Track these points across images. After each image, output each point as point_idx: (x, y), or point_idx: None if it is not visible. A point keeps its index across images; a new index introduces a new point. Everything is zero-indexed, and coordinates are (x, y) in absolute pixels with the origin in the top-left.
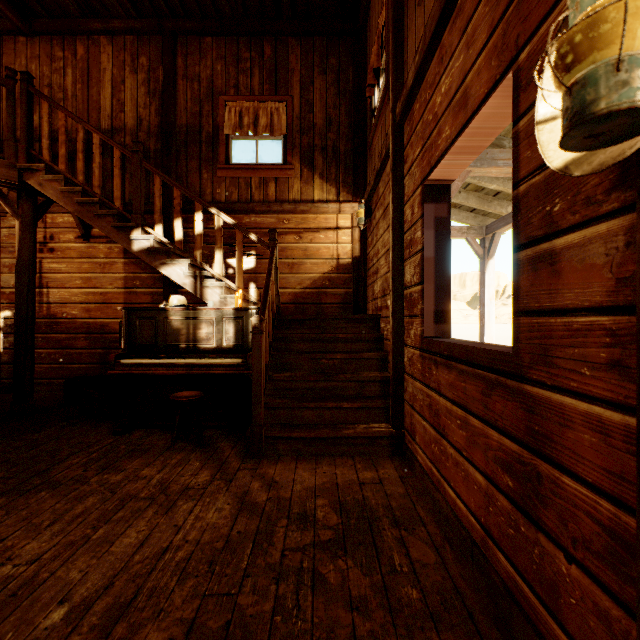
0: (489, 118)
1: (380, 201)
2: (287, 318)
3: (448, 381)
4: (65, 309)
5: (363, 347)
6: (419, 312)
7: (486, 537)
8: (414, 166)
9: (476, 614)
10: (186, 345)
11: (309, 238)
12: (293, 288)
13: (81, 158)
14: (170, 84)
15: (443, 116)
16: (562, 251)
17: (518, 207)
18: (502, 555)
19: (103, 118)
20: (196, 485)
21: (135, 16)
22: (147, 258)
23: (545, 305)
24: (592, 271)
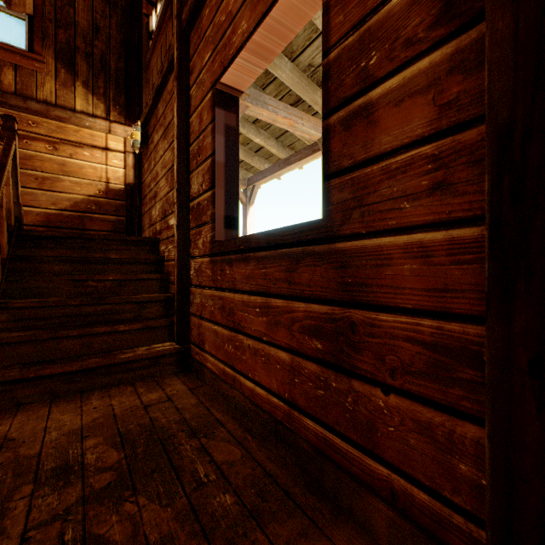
0: (288, 11)
1: (160, 122)
2: (34, 234)
3: (245, 274)
4: None
5: (141, 270)
6: (209, 218)
7: (291, 410)
8: (203, 73)
9: (291, 489)
10: None
11: (68, 152)
12: (44, 208)
13: None
14: None
15: (239, 12)
16: (379, 100)
17: (329, 74)
18: (310, 420)
19: None
20: None
21: None
22: None
23: (360, 158)
24: (413, 108)
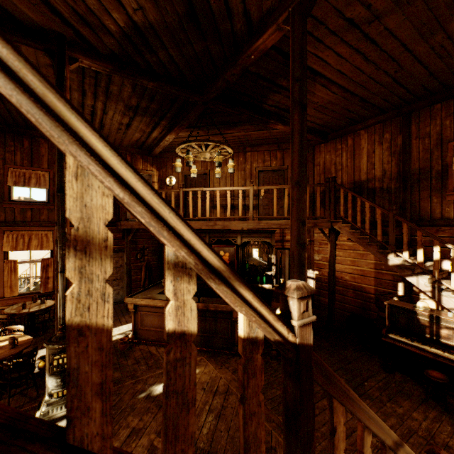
0: None
1: None
2: None
3: None
4: (341, 275)
5: None
6: None
7: None
8: None
9: None
10: (430, 336)
11: None
12: None
13: (358, 214)
14: (406, 146)
15: None
16: None
17: None
18: None
19: (361, 174)
20: (453, 447)
21: (382, 114)
22: (397, 270)
23: None
24: None
